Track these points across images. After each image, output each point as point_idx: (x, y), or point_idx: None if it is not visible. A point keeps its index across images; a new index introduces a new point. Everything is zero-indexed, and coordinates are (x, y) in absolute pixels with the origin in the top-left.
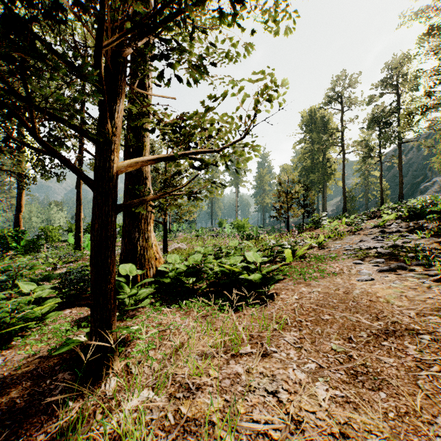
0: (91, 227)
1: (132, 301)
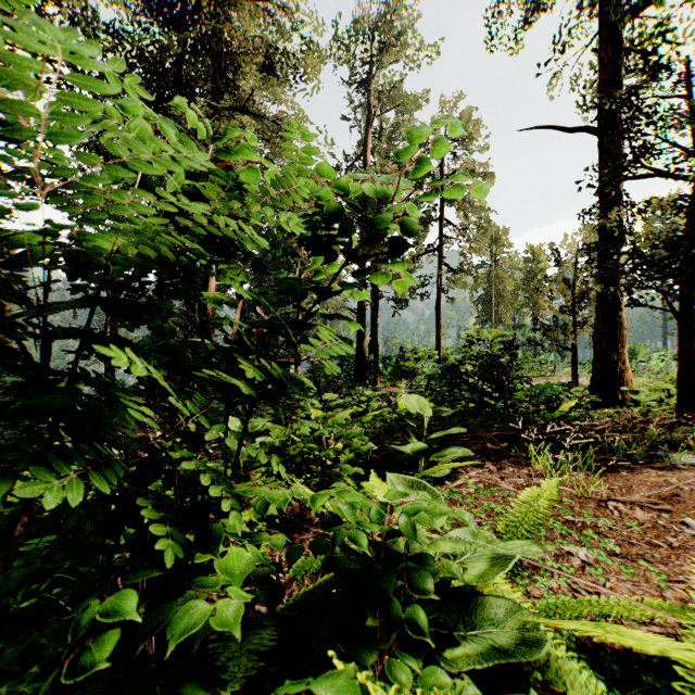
0: (678, 346)
1: (638, 409)
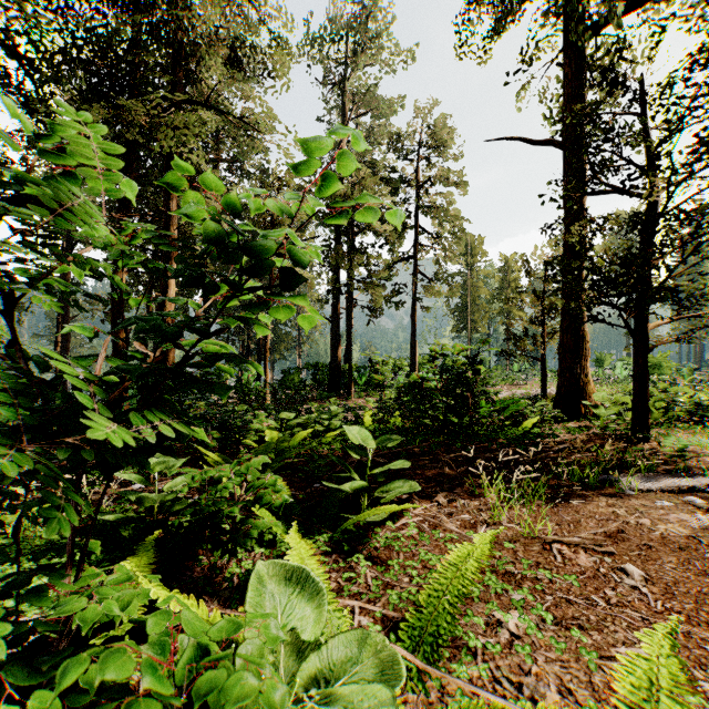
0: (634, 362)
1: (599, 423)
